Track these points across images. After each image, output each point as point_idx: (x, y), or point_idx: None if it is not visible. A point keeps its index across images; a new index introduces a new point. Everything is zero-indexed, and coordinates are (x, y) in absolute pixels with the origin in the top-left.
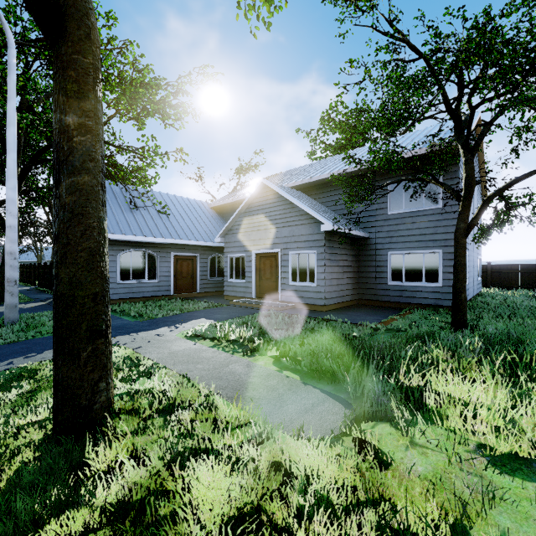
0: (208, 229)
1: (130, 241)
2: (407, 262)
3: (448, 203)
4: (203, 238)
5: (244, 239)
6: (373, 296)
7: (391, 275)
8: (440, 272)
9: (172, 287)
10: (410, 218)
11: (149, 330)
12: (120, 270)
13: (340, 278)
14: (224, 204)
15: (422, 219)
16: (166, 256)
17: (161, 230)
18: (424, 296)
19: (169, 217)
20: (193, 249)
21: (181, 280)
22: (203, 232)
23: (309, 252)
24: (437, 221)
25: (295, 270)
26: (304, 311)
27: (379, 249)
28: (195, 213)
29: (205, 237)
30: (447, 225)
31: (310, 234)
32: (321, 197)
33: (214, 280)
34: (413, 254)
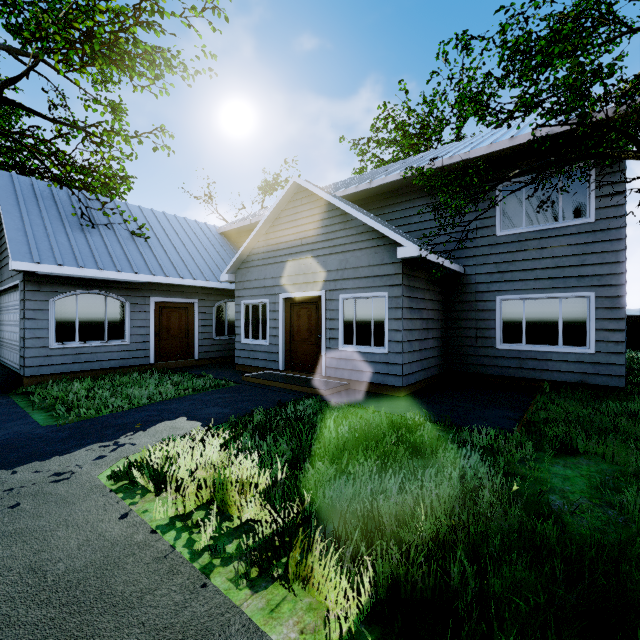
0: (214, 263)
1: (75, 277)
2: (530, 313)
3: (605, 213)
4: (205, 275)
5: (265, 275)
6: (472, 367)
7: (502, 333)
8: (590, 329)
9: (153, 352)
10: (536, 240)
11: (53, 456)
12: (56, 325)
13: (423, 339)
14: (240, 228)
15: (558, 241)
16: (141, 303)
17: (132, 261)
18: (561, 368)
19: (150, 242)
20: (187, 292)
21: (168, 340)
22: (204, 267)
23: (374, 295)
24: (585, 245)
25: (349, 325)
26: (367, 398)
27: (482, 292)
28: (195, 239)
29: (208, 274)
30: (604, 251)
31: (376, 264)
32: (385, 212)
33: (223, 339)
34: (541, 299)
